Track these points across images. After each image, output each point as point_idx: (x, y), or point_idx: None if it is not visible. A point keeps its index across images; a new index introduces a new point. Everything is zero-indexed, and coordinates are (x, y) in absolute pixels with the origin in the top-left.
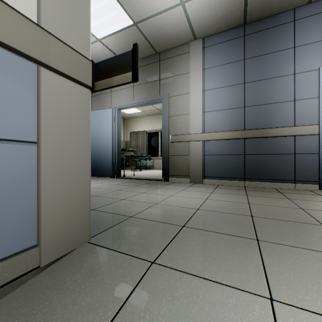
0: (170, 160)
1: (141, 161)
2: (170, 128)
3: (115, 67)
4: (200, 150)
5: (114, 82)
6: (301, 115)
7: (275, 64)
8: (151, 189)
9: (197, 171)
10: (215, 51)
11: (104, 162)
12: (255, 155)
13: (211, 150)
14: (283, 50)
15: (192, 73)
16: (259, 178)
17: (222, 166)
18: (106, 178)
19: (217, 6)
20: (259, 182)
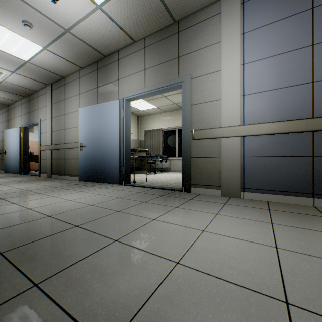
0: (193, 163)
1: (156, 163)
2: (193, 120)
3: None
4: (237, 150)
5: None
6: None
7: None
8: (166, 210)
9: (233, 180)
10: (261, 3)
11: (110, 165)
12: None
13: (255, 149)
14: None
15: (226, 41)
16: None
17: (272, 173)
18: (112, 186)
19: None
20: None
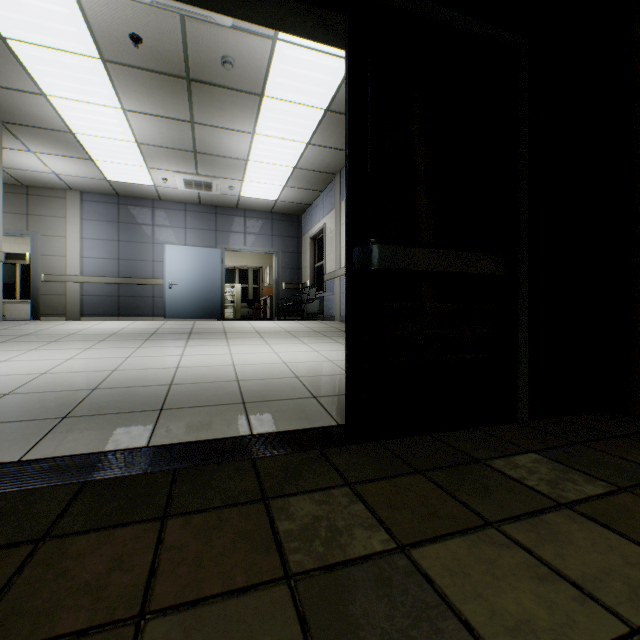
0: (44, 299)
1: None
2: (44, 267)
3: (19, 257)
4: (79, 291)
5: (19, 262)
6: (158, 272)
7: (142, 233)
8: None
9: (76, 310)
10: (94, 207)
11: None
12: (128, 297)
13: (90, 291)
14: (147, 224)
15: (71, 220)
16: (131, 314)
17: (100, 305)
18: None
19: (90, 183)
20: (130, 317)
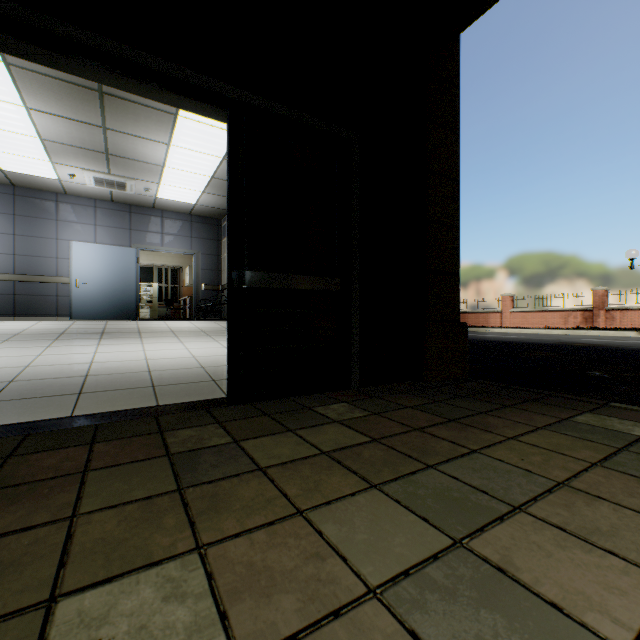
0: None
1: None
2: None
3: None
4: None
5: None
6: (63, 269)
7: (44, 228)
8: None
9: None
10: None
11: None
12: (26, 295)
13: None
14: (49, 219)
15: None
16: (30, 314)
17: None
18: None
19: None
20: (29, 317)
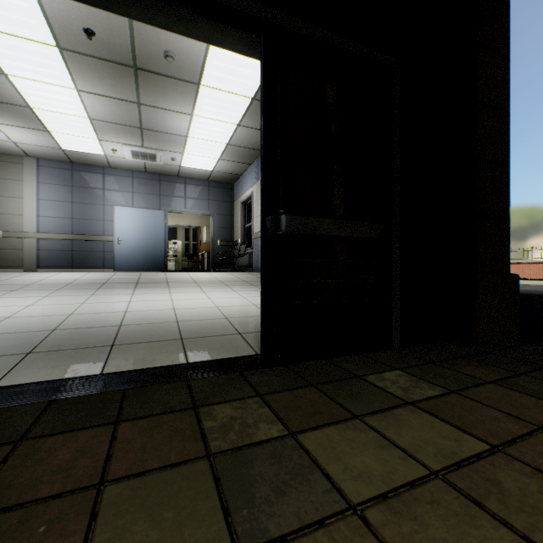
0: (2, 253)
1: None
2: (2, 224)
3: None
4: (35, 246)
5: None
6: (108, 230)
7: (94, 196)
8: None
9: (32, 263)
10: (50, 172)
11: None
12: (81, 251)
13: (46, 246)
14: (98, 188)
15: (28, 183)
16: (84, 266)
17: (55, 258)
18: None
19: (46, 151)
20: (83, 269)
